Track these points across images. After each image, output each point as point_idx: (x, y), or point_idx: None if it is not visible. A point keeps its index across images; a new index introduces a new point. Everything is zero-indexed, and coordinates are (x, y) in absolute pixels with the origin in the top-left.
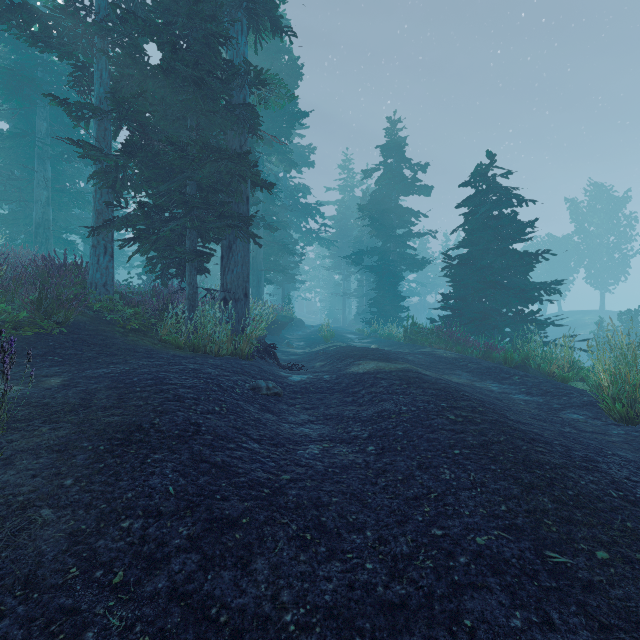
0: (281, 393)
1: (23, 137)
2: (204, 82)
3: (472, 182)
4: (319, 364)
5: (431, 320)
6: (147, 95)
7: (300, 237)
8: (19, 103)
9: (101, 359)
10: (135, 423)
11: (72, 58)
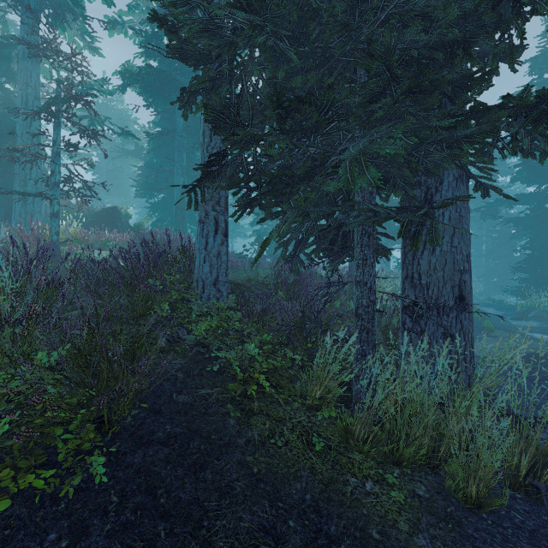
0: None
1: (167, 134)
2: None
3: None
4: None
5: None
6: None
7: None
8: (162, 103)
9: None
10: None
11: None
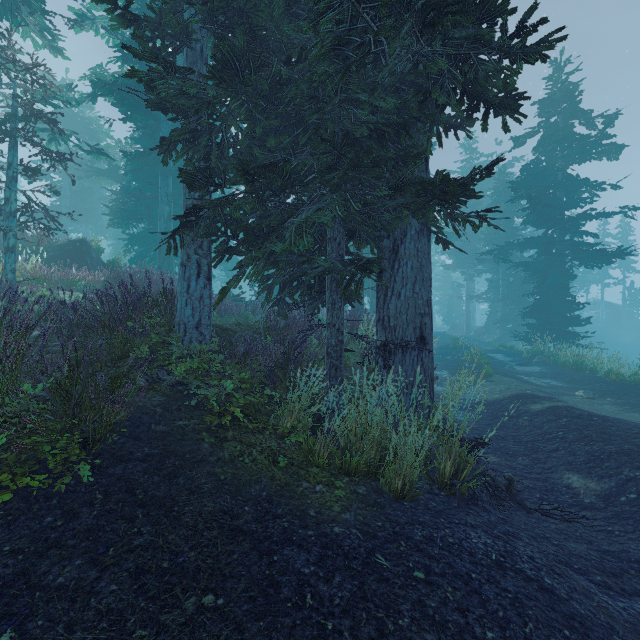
0: None
1: (148, 155)
2: None
3: None
4: (583, 485)
5: None
6: None
7: None
8: (143, 119)
9: None
10: None
11: None
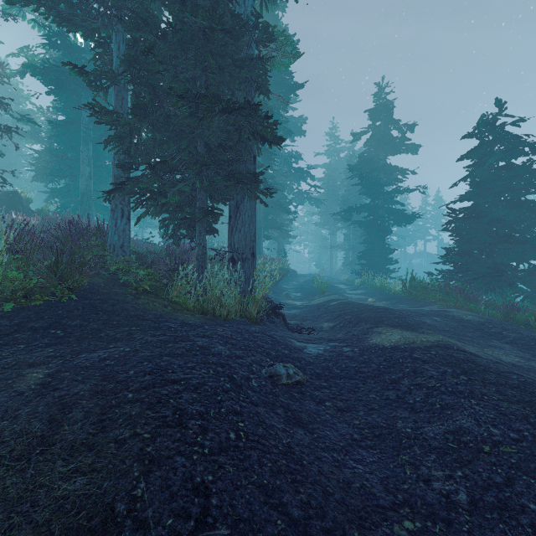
0: (303, 381)
1: (72, 124)
2: (213, 39)
3: (476, 133)
4: (327, 325)
5: (428, 274)
6: (157, 53)
7: (293, 198)
8: (67, 96)
9: (104, 332)
10: (104, 499)
11: (94, 35)
